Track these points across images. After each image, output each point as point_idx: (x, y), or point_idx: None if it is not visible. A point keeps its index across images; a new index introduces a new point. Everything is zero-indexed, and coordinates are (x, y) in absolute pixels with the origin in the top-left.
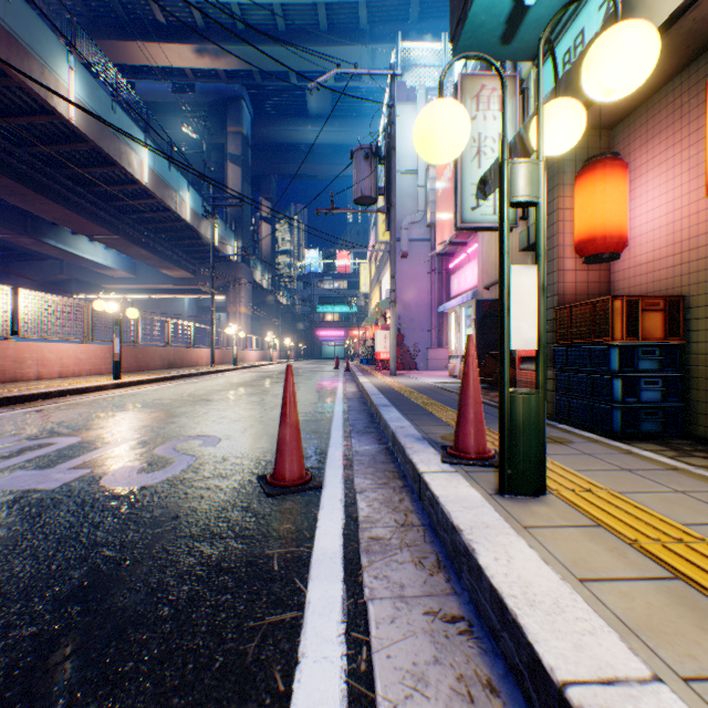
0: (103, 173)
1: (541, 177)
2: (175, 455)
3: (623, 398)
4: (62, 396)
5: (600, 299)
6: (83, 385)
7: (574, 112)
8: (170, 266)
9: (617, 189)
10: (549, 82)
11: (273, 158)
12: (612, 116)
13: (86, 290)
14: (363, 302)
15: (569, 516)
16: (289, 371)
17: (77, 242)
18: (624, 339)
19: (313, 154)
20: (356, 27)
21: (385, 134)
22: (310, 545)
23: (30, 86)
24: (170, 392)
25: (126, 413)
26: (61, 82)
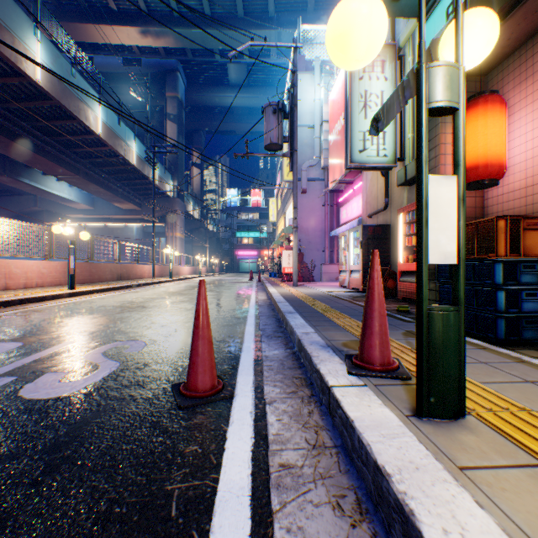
0: (65, 125)
1: (461, 82)
2: (100, 361)
3: (507, 309)
4: (22, 304)
5: (483, 219)
6: (41, 294)
7: (490, 20)
8: (121, 200)
9: (498, 123)
10: (433, 33)
11: (202, 118)
12: (487, 63)
13: (55, 219)
14: (271, 229)
15: (503, 449)
16: (201, 285)
17: (47, 181)
18: (507, 255)
19: (233, 115)
20: (266, 15)
21: (289, 94)
22: (215, 477)
23: (2, 52)
24: (114, 300)
25: (71, 319)
26: (29, 50)
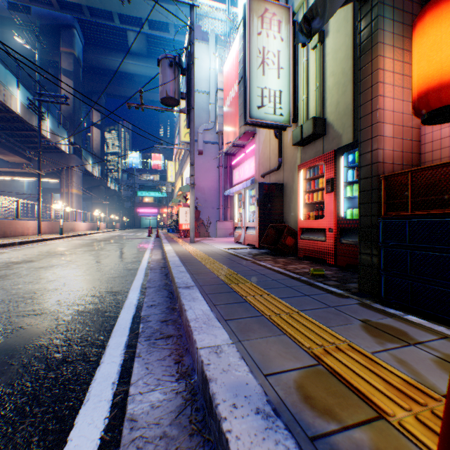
0: None
1: None
2: None
3: None
4: None
5: None
6: None
7: None
8: (4, 151)
9: None
10: None
11: (102, 80)
12: None
13: None
14: (170, 189)
15: None
16: None
17: None
18: None
19: (134, 82)
20: None
21: (186, 51)
22: None
23: None
24: None
25: None
26: None
